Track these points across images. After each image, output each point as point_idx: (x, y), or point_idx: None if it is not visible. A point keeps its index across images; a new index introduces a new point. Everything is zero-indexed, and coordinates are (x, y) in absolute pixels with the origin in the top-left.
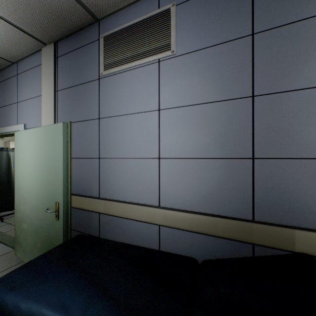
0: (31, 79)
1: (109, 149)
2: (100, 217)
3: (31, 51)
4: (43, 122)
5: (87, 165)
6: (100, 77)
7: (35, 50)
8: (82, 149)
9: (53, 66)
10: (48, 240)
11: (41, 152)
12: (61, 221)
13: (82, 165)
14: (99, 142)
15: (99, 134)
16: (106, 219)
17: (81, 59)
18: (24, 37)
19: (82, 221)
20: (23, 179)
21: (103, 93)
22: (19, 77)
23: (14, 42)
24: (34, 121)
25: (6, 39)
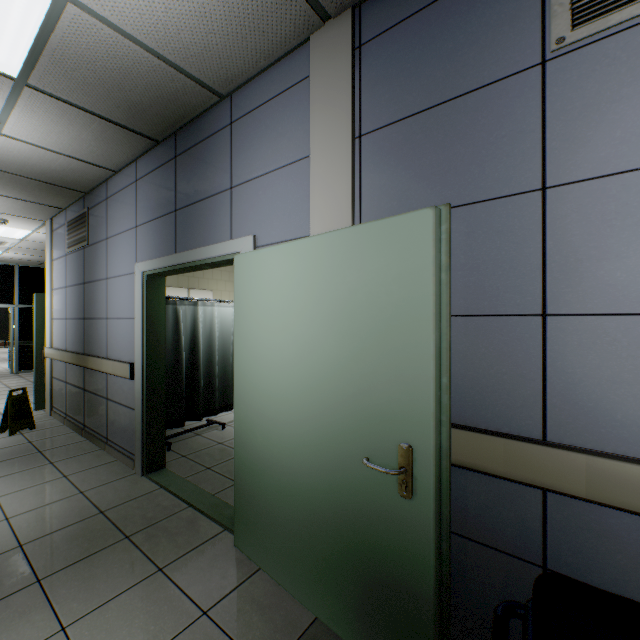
0: (272, 124)
1: (600, 286)
2: (548, 502)
3: (279, 52)
4: (314, 223)
5: (482, 336)
6: (548, 56)
7: (290, 46)
8: (461, 290)
9: (347, 71)
10: (361, 544)
11: (331, 300)
12: (426, 506)
13: (461, 337)
14: (543, 265)
15: (543, 237)
16: (583, 517)
17: (454, 23)
18: (284, 2)
19: (459, 503)
20: (261, 369)
21: (564, 102)
22: (237, 128)
23: (252, 26)
24: (281, 225)
25: (238, 20)
